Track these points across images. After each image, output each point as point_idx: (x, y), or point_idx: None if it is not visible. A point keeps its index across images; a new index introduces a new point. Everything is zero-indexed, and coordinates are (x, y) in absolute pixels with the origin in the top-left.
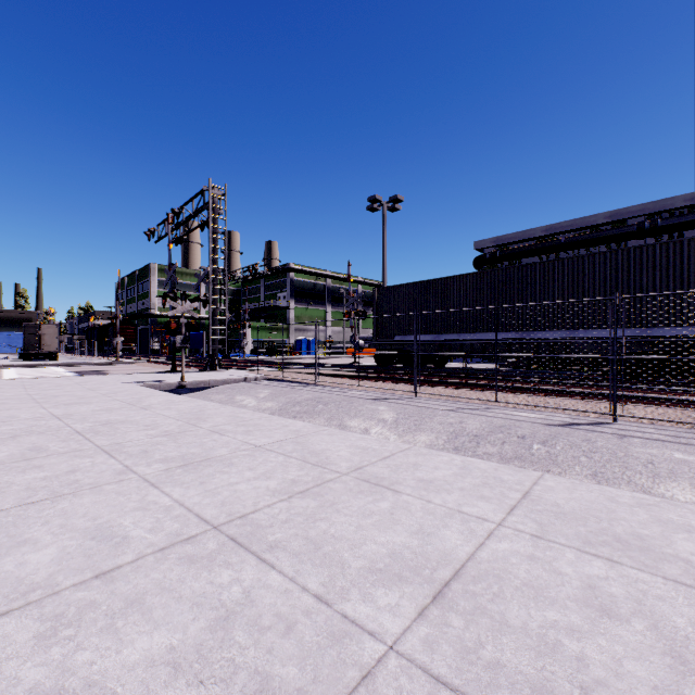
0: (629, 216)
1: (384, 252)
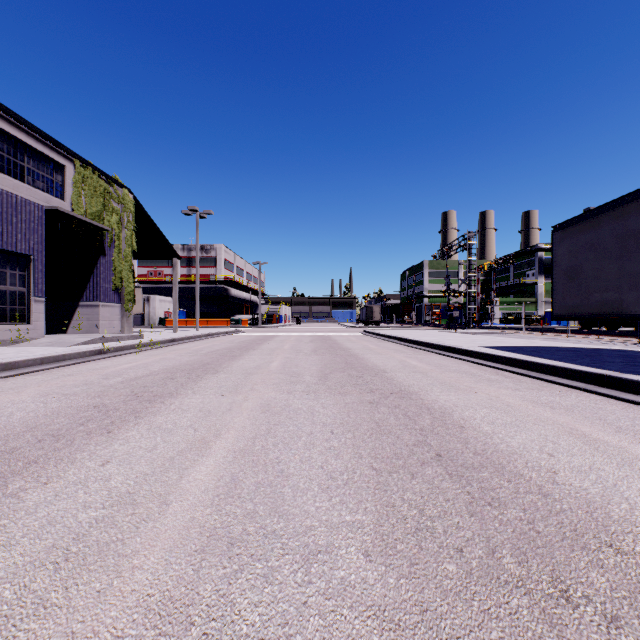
0: None
1: None
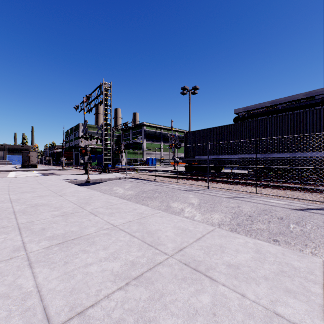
0: (316, 94)
1: (189, 114)
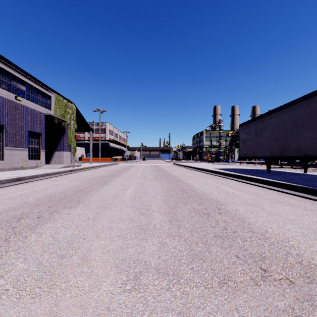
0: None
1: None
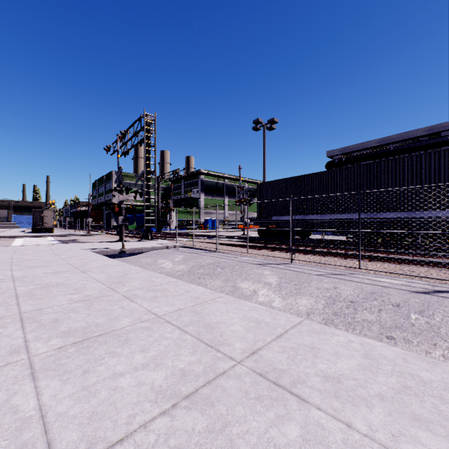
0: (442, 130)
1: (264, 158)
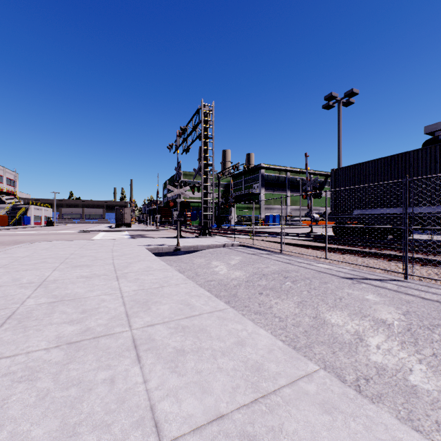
0: None
1: (339, 140)
